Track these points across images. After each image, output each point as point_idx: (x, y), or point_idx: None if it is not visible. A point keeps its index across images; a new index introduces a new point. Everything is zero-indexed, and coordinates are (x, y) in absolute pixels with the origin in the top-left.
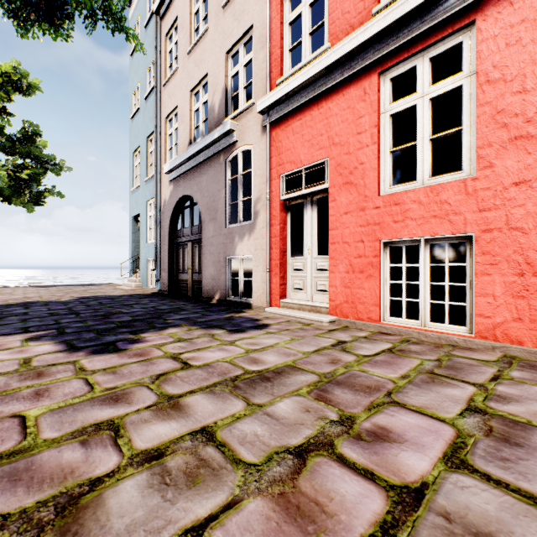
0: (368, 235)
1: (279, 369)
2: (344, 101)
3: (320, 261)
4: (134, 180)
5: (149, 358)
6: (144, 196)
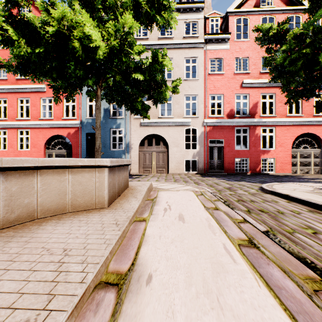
0: None
1: None
2: None
3: None
4: None
5: None
6: None
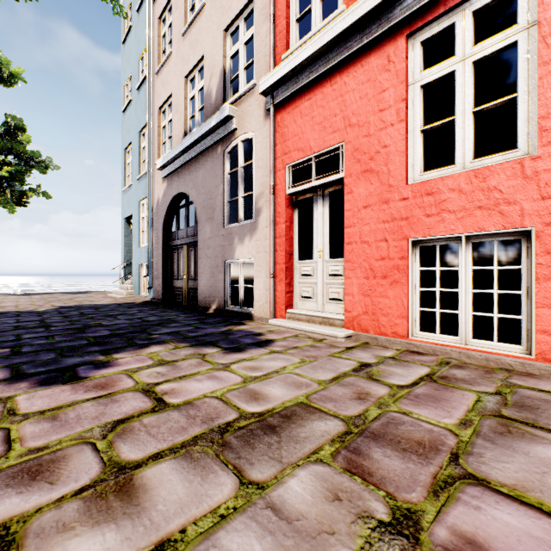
0: (393, 232)
1: (288, 410)
2: (363, 73)
3: (332, 265)
4: (126, 179)
5: (112, 392)
6: (137, 196)
